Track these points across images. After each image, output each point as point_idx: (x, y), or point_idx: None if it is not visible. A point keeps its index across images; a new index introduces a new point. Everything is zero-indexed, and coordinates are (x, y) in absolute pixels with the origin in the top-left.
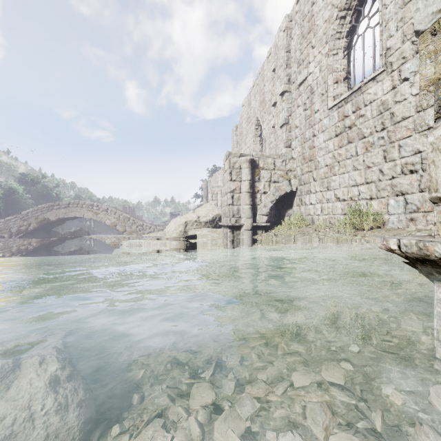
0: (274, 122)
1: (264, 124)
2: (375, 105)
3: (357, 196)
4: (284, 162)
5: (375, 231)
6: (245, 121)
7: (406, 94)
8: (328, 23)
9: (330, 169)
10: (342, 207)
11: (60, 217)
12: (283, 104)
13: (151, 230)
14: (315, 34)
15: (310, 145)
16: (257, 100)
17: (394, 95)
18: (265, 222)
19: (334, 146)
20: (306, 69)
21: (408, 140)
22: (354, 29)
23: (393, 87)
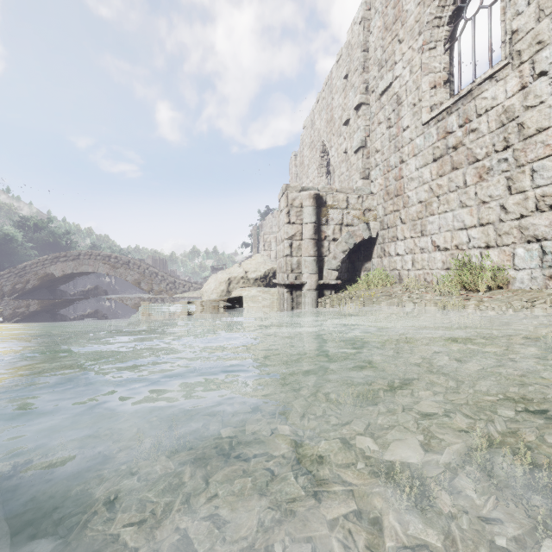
0: (346, 145)
1: (333, 150)
2: (494, 113)
3: (466, 244)
4: (360, 199)
5: (495, 294)
6: (307, 147)
7: (543, 94)
8: (422, 6)
9: (425, 206)
10: (444, 259)
11: (68, 272)
12: (359, 121)
13: (186, 289)
14: (404, 23)
15: (396, 175)
16: (323, 118)
17: (524, 97)
18: (335, 279)
19: (431, 175)
20: (390, 71)
21: (546, 162)
22: (459, 14)
23: (522, 86)
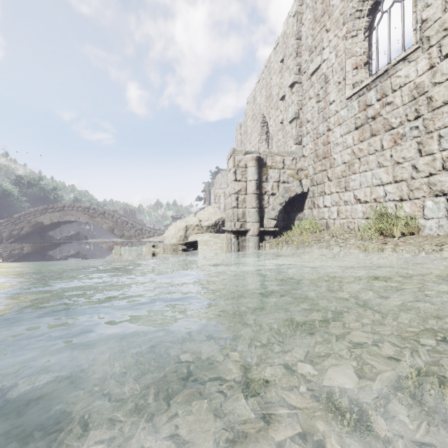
0: (282, 117)
1: (271, 120)
2: (407, 89)
3: (382, 197)
4: (294, 161)
5: (408, 239)
6: (250, 119)
7: None
8: (346, 1)
9: (348, 166)
10: (364, 210)
11: (55, 221)
12: (293, 96)
13: (151, 234)
14: (331, 15)
15: (324, 141)
16: (263, 95)
17: (432, 75)
18: (273, 226)
19: (354, 140)
20: (319, 56)
21: None
22: (376, 7)
23: (430, 66)
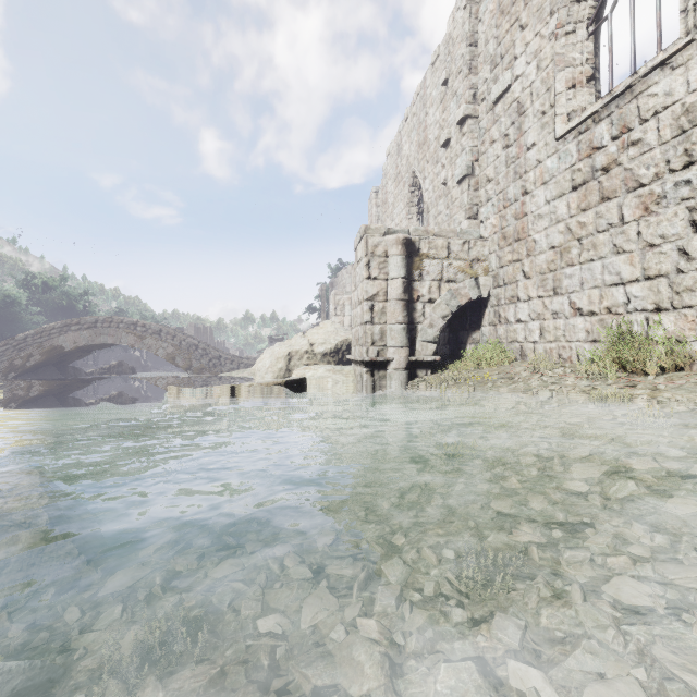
0: (446, 174)
1: (427, 182)
2: (669, 116)
3: (623, 305)
4: (466, 246)
5: (674, 378)
6: (392, 181)
7: None
8: None
9: (560, 253)
10: (588, 328)
11: (82, 344)
12: (463, 140)
13: (235, 366)
14: (528, 1)
15: (517, 212)
16: (413, 141)
17: None
18: (432, 354)
19: (569, 209)
20: (508, 70)
21: None
22: None
23: None
